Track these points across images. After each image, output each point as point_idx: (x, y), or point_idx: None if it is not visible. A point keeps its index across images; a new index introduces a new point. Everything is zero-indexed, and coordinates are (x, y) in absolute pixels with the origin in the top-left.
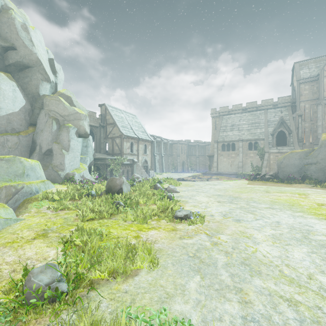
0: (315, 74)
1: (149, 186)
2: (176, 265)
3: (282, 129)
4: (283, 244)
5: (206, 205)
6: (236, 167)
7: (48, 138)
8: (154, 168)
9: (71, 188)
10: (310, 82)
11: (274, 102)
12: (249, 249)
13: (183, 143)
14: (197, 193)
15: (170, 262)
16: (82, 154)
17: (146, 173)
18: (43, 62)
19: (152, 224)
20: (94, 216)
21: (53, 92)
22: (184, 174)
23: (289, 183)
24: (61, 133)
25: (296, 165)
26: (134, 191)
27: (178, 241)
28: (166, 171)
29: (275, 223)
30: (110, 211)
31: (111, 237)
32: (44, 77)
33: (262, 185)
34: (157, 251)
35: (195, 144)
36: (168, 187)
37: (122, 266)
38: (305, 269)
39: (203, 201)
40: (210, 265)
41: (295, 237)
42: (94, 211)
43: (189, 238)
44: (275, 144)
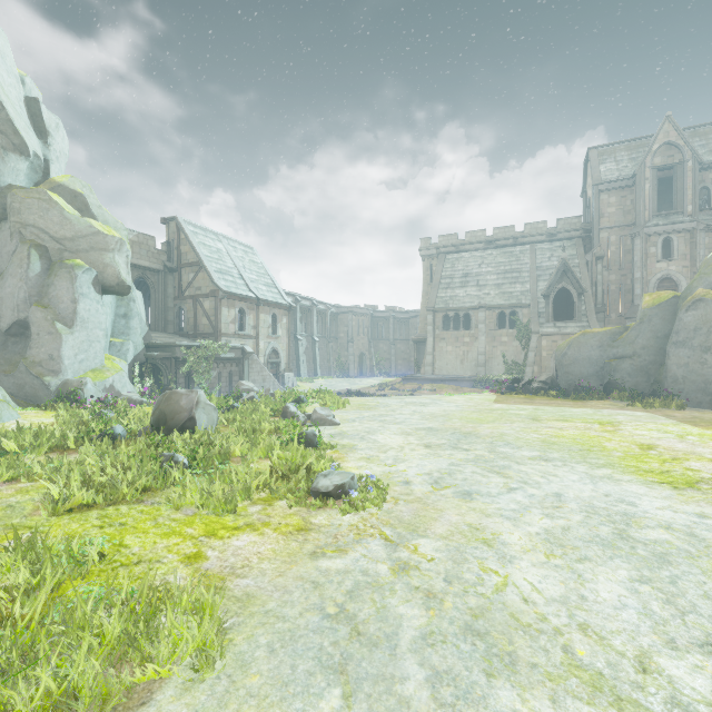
0: (629, 174)
1: (271, 410)
2: (280, 653)
3: (565, 285)
4: (573, 559)
5: (396, 454)
6: (473, 365)
7: (18, 294)
8: (296, 367)
9: (62, 418)
10: (619, 189)
11: (549, 228)
12: (489, 579)
13: (360, 313)
14: (382, 426)
15: (266, 642)
16: (114, 335)
17: (275, 379)
18: (6, 105)
19: (249, 514)
20: (95, 497)
21: (37, 182)
22: (362, 381)
23: (580, 399)
24: (54, 282)
25: (594, 360)
26: (231, 424)
27: (306, 564)
28: (324, 375)
29: (553, 499)
30: (144, 480)
31: (118, 563)
32: (11, 142)
33: (524, 403)
34: (227, 610)
35: (388, 315)
36: (315, 412)
37: (94, 681)
38: (628, 638)
39: (392, 445)
40: (378, 643)
41: (598, 536)
42: (95, 483)
43: (337, 552)
44: (551, 316)
